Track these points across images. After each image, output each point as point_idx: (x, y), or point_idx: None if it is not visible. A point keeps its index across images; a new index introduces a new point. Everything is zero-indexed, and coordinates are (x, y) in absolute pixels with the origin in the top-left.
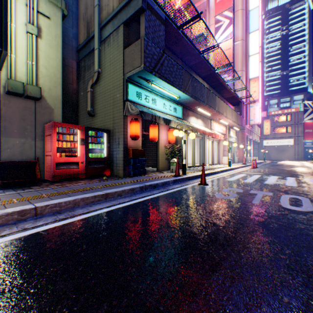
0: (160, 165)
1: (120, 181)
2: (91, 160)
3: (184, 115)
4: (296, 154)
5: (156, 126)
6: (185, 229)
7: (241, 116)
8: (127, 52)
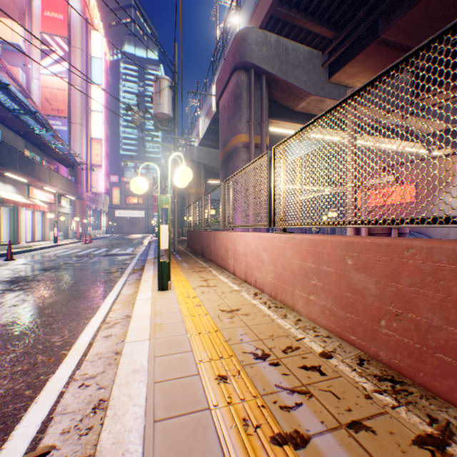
0: None
1: None
2: None
3: None
4: (148, 227)
5: None
6: None
7: (79, 183)
8: None
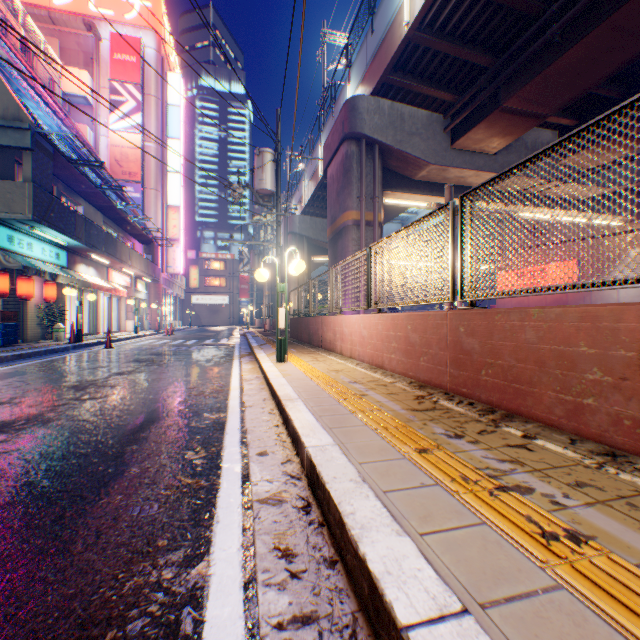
0: (31, 333)
1: (3, 349)
2: None
3: (71, 262)
4: (233, 317)
5: (33, 279)
6: (112, 358)
7: (156, 263)
8: None
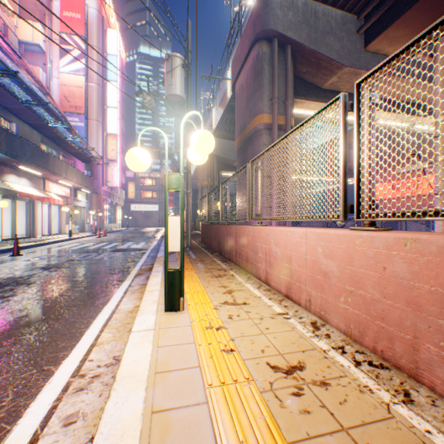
0: None
1: None
2: None
3: None
4: (161, 220)
5: None
6: None
7: (94, 177)
8: None
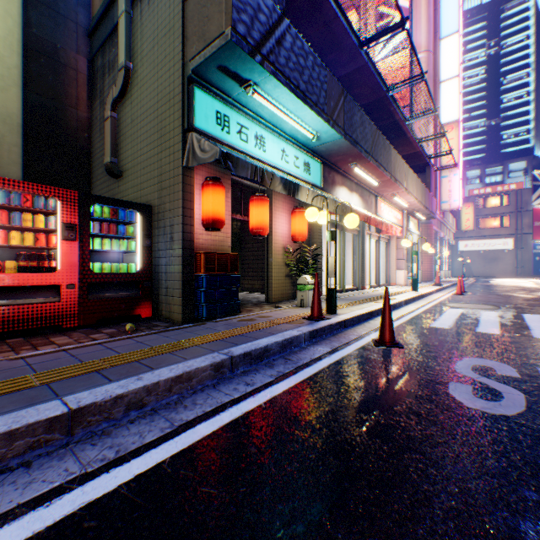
0: (274, 289)
1: (165, 338)
2: (97, 280)
3: (326, 181)
4: (519, 266)
5: (264, 200)
6: None
7: (430, 193)
8: (192, 5)
